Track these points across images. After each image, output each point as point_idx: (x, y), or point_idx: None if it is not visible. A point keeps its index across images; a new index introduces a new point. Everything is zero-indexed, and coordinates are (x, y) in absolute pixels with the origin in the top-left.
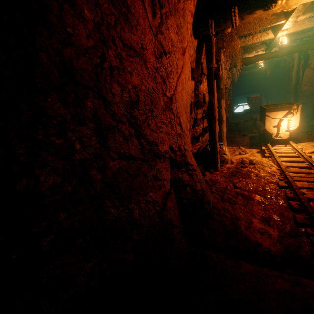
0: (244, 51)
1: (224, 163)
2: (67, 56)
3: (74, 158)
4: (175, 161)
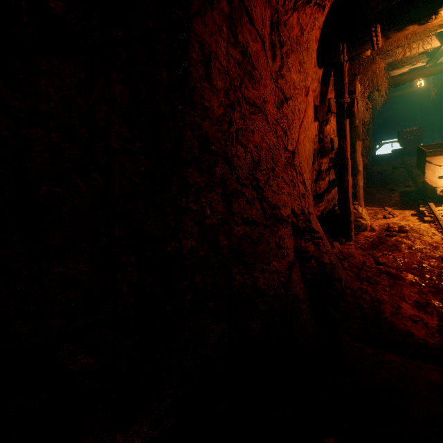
0: (392, 68)
1: (360, 230)
2: (204, 128)
3: (205, 223)
4: (297, 227)
